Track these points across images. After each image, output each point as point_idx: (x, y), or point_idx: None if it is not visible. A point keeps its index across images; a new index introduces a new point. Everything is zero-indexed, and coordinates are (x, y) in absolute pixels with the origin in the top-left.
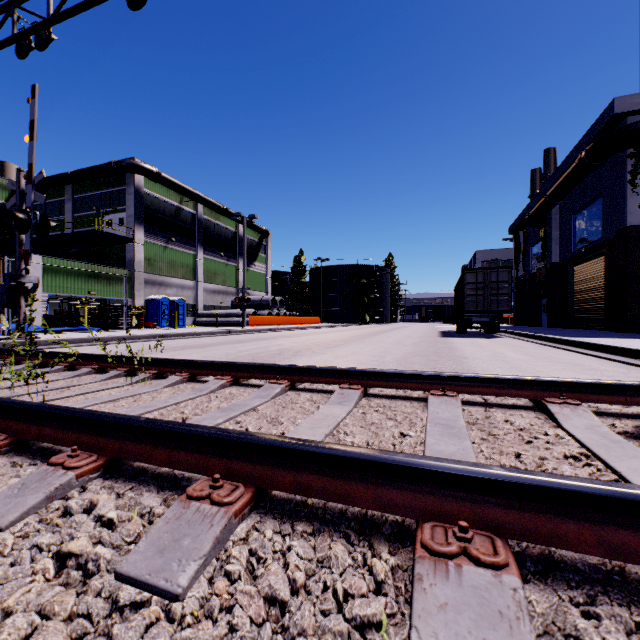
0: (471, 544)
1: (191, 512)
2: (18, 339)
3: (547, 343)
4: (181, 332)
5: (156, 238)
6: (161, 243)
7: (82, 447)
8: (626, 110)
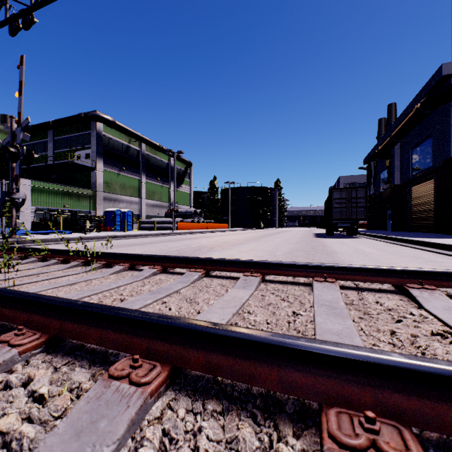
0: (379, 436)
1: (111, 392)
2: (11, 239)
3: (394, 242)
4: (129, 234)
5: (112, 167)
6: (115, 171)
7: (31, 325)
8: (450, 73)
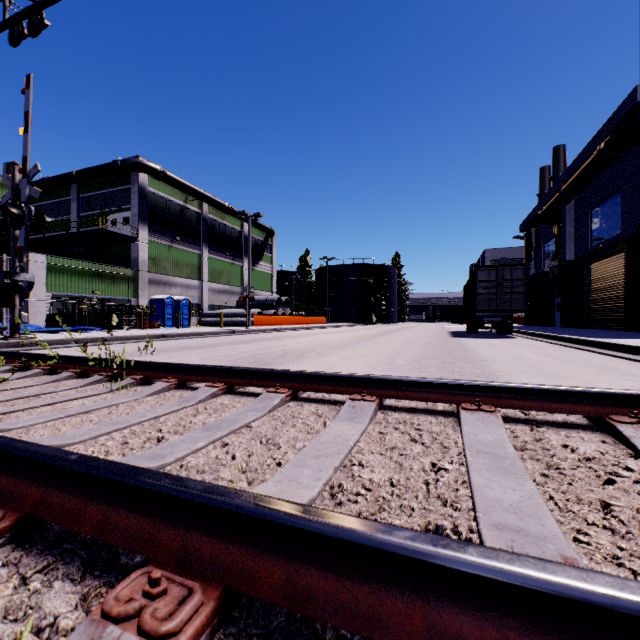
0: None
1: None
2: (12, 339)
3: (568, 344)
4: (183, 332)
5: (161, 237)
6: (166, 242)
7: None
8: None
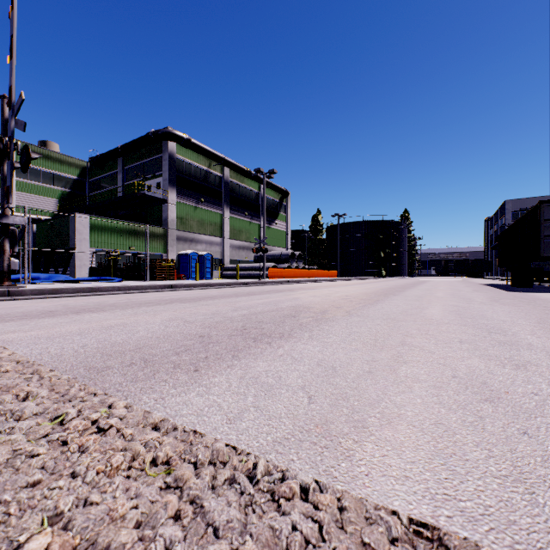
0: None
1: None
2: None
3: None
4: (193, 283)
5: (187, 199)
6: (192, 203)
7: None
8: None
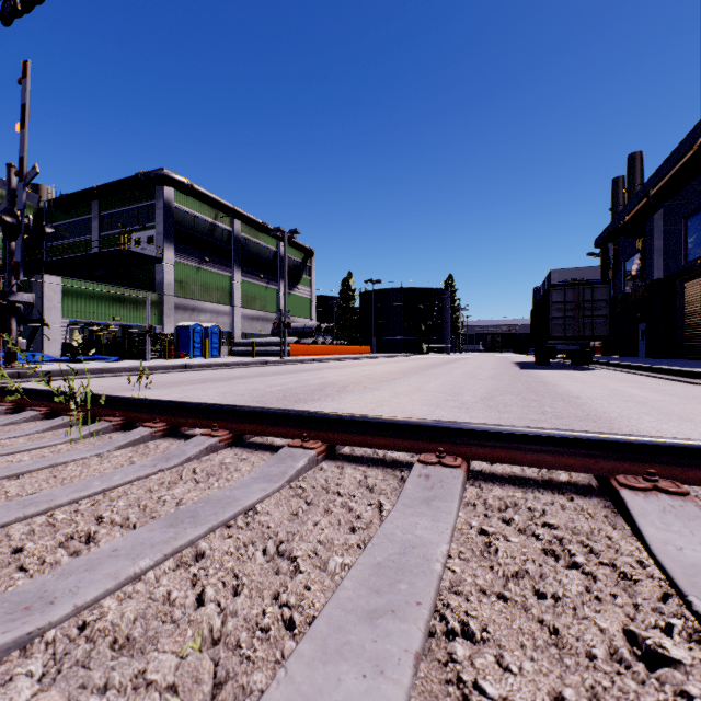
0: None
1: None
2: (7, 369)
3: (671, 377)
4: (208, 362)
5: (188, 258)
6: (194, 264)
7: None
8: None
